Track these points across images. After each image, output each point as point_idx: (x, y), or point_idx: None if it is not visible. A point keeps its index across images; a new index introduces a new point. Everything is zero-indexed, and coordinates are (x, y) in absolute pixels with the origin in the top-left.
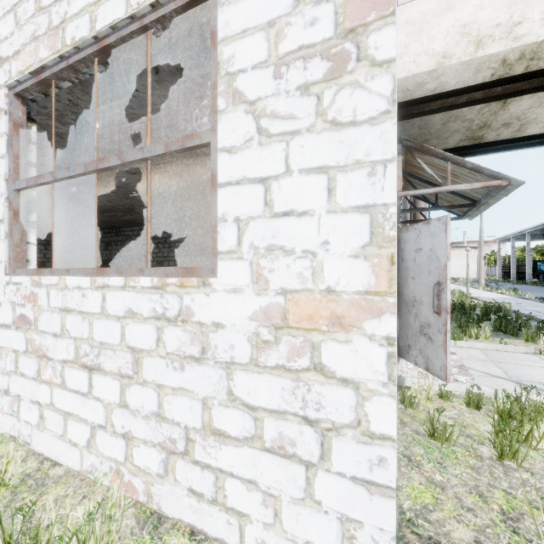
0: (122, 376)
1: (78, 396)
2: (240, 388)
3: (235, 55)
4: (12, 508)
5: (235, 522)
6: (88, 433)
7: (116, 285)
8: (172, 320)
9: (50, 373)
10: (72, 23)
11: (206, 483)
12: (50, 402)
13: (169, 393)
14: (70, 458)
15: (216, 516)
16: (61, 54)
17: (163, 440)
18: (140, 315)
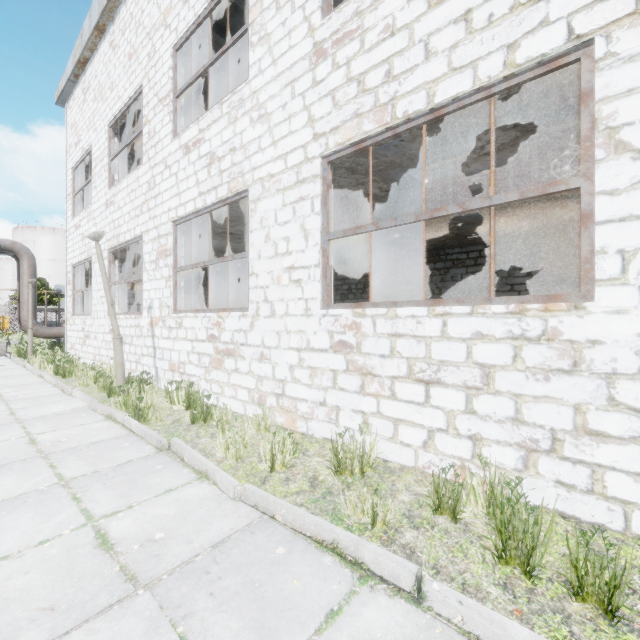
0: (468, 388)
1: (412, 405)
2: (624, 394)
3: (618, 112)
4: (387, 481)
5: (617, 509)
6: (425, 435)
7: (459, 312)
8: (534, 340)
9: (376, 387)
10: (404, 99)
11: (578, 476)
12: (376, 411)
13: (529, 400)
14: (401, 456)
15: (592, 504)
16: (390, 126)
17: (522, 440)
18: (491, 337)
